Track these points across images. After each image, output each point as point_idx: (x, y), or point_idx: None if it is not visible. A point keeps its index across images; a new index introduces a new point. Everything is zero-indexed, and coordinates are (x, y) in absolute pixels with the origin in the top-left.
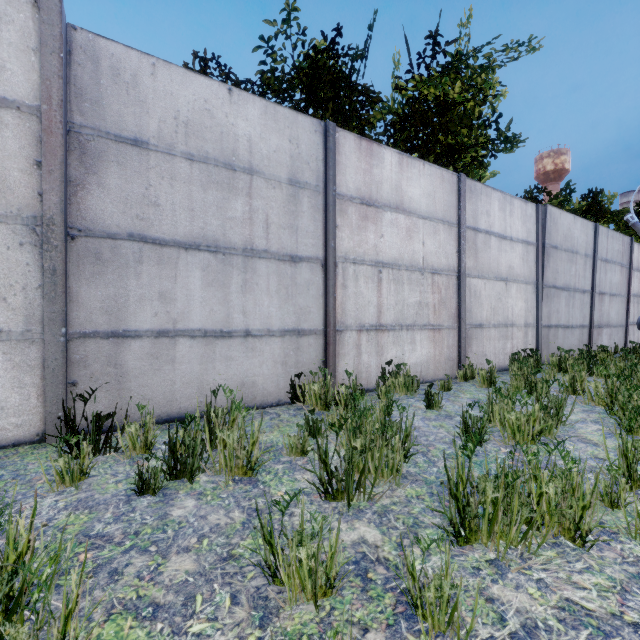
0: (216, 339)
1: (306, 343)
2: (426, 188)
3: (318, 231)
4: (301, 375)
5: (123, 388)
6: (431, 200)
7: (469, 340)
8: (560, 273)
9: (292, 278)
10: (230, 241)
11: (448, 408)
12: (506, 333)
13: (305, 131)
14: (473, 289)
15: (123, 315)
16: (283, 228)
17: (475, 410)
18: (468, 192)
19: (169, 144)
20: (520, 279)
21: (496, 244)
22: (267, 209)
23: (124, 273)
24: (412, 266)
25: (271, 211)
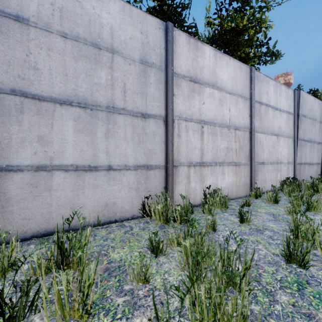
0: (85, 172)
1: (153, 174)
2: (231, 74)
3: (161, 97)
4: (149, 197)
5: (6, 211)
6: (234, 82)
7: (256, 172)
8: (307, 132)
9: (143, 129)
10: (96, 100)
11: (255, 222)
12: (277, 167)
13: (152, 27)
14: (259, 140)
15: (6, 153)
16: (136, 93)
17: (276, 224)
18: (256, 79)
19: (46, 23)
20: (285, 135)
21: (272, 112)
22: (124, 79)
23: (7, 120)
24: (222, 124)
25: (127, 81)
